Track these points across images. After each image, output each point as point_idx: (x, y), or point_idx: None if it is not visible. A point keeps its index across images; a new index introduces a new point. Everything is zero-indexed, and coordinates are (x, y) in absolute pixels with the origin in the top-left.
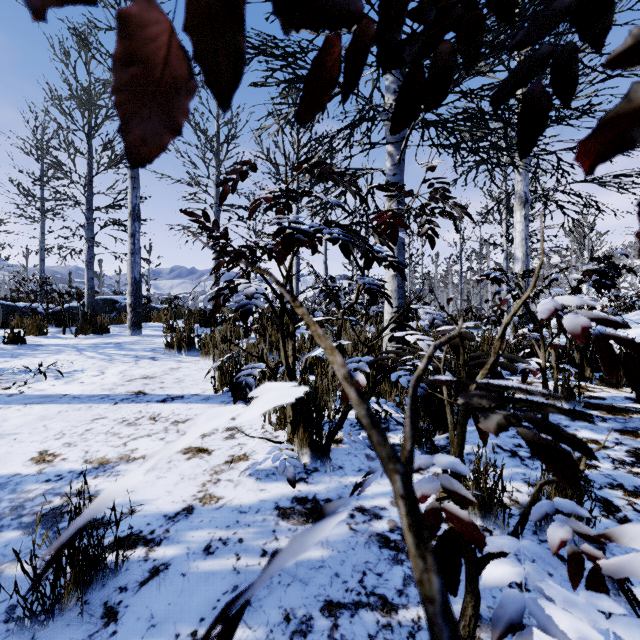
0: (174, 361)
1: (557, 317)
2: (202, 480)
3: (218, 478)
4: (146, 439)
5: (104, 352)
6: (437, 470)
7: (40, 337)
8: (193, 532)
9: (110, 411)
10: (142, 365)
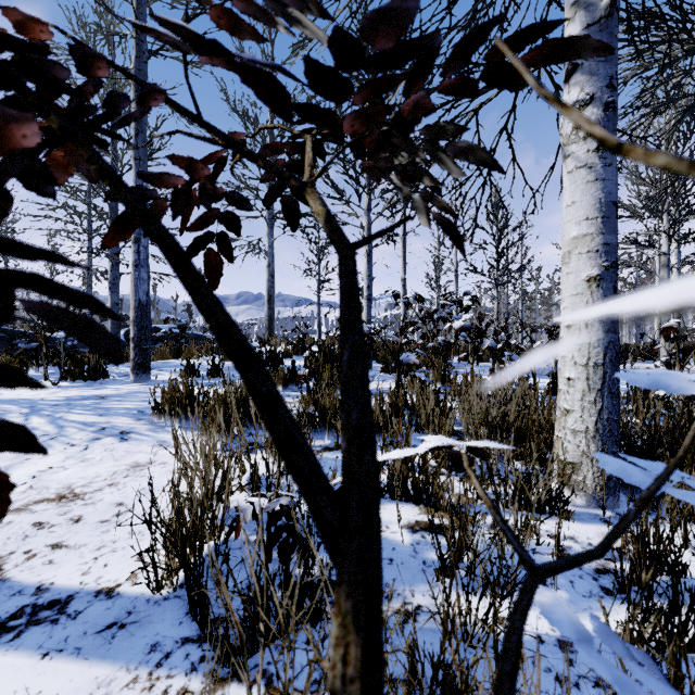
0: (152, 443)
1: None
2: None
3: None
4: None
5: (62, 418)
6: None
7: None
8: None
9: None
10: (90, 454)
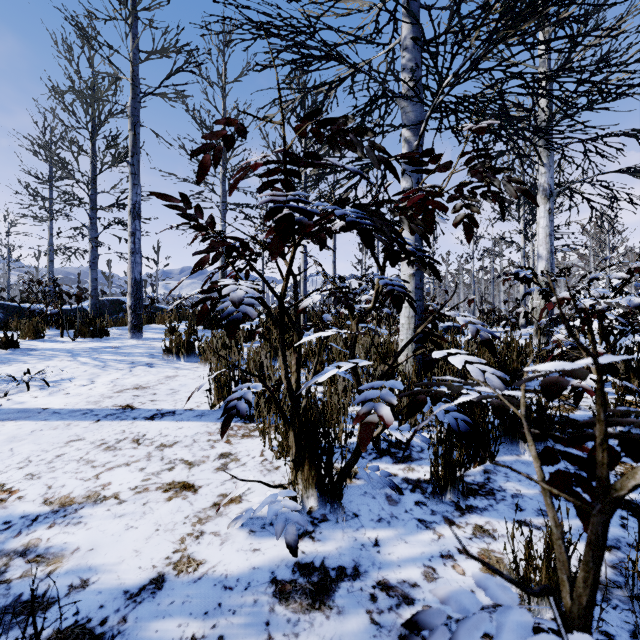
0: (171, 368)
1: (599, 321)
2: (181, 533)
3: (201, 530)
4: (123, 469)
5: (99, 357)
6: (478, 521)
7: (36, 341)
8: (158, 623)
9: (89, 430)
10: (136, 373)
